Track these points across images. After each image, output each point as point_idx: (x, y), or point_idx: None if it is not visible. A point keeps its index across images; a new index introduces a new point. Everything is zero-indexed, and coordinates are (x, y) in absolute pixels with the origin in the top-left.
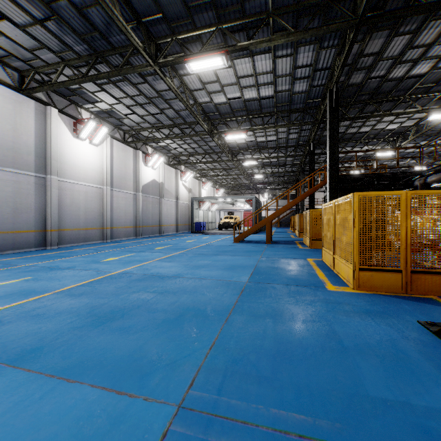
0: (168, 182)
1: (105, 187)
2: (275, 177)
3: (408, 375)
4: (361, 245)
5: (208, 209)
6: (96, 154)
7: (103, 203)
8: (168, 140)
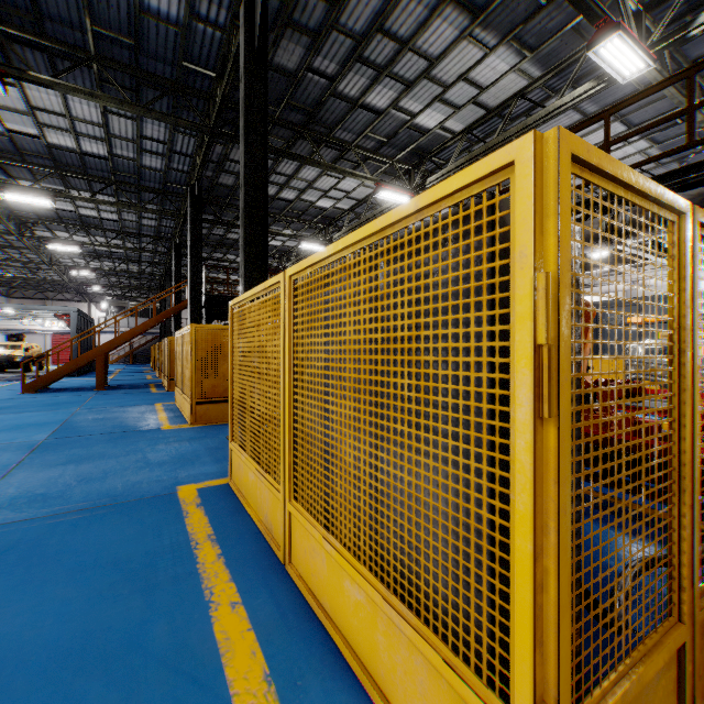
0: None
1: None
2: (123, 277)
3: (189, 466)
4: (198, 379)
5: None
6: None
7: None
8: None
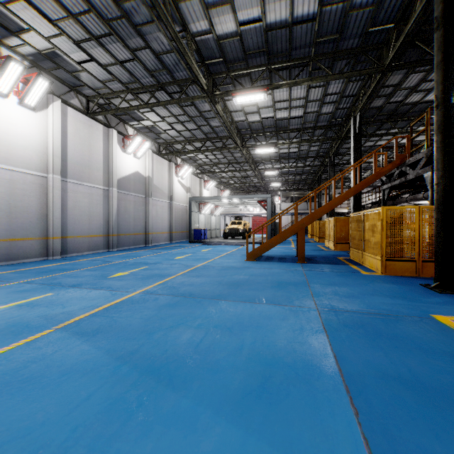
0: (158, 177)
1: (51, 176)
2: (290, 175)
3: None
4: None
5: (211, 212)
6: (33, 124)
7: (47, 200)
8: (154, 115)
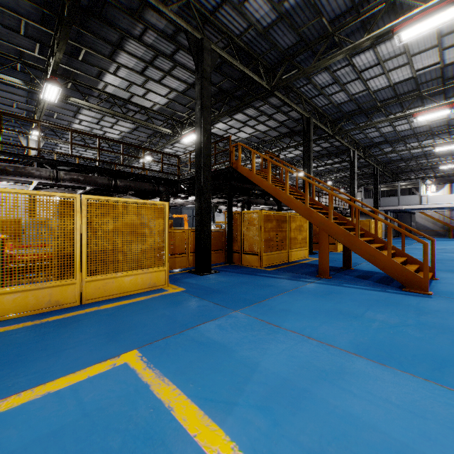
0: None
1: None
2: None
3: None
4: None
5: None
6: None
7: None
8: None
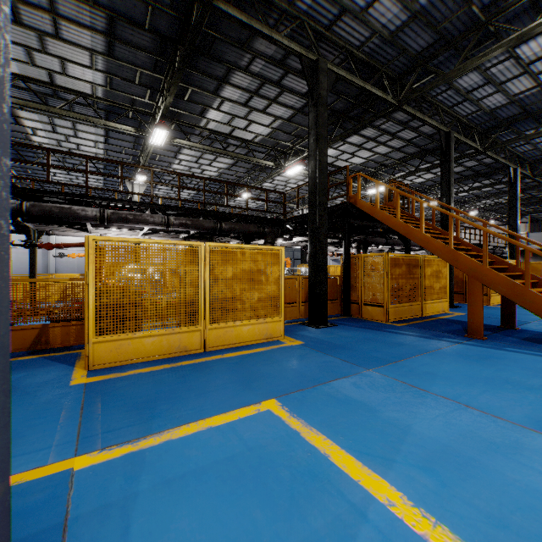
0: None
1: None
2: None
3: None
4: None
5: None
6: None
7: None
8: None
